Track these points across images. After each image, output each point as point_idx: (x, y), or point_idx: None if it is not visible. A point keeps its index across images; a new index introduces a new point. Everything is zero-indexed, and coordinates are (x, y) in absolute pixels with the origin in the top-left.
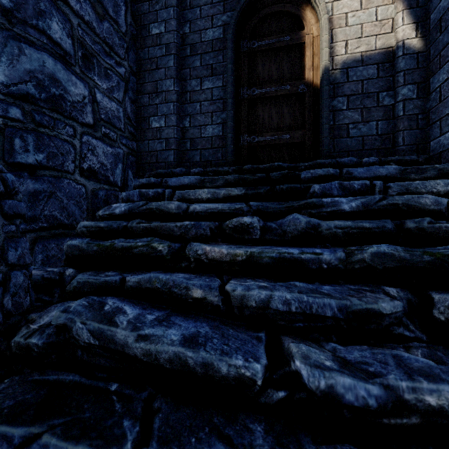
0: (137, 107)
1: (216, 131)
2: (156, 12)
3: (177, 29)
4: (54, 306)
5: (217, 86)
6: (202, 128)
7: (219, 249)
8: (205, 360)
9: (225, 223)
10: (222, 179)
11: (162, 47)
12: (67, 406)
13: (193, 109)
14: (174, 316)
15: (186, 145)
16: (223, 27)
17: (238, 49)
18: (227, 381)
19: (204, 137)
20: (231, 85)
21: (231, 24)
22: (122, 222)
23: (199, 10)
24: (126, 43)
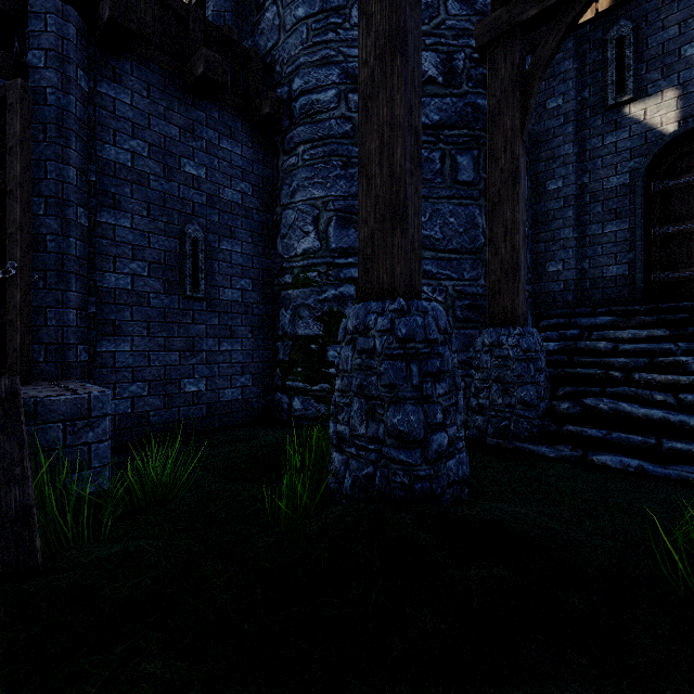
0: (532, 255)
1: (621, 271)
2: (552, 170)
3: (576, 182)
4: (563, 401)
5: (621, 229)
6: (604, 268)
7: (664, 376)
8: (680, 419)
9: (659, 360)
10: (638, 320)
11: (559, 200)
12: (614, 430)
13: (594, 251)
14: (648, 407)
15: (584, 285)
16: (629, 173)
17: (648, 190)
18: (693, 428)
19: (606, 277)
20: (640, 229)
21: (640, 172)
22: (565, 357)
23: (600, 160)
24: (527, 205)
